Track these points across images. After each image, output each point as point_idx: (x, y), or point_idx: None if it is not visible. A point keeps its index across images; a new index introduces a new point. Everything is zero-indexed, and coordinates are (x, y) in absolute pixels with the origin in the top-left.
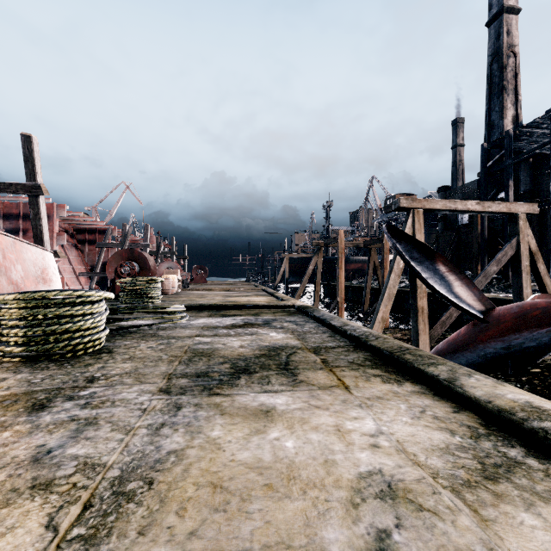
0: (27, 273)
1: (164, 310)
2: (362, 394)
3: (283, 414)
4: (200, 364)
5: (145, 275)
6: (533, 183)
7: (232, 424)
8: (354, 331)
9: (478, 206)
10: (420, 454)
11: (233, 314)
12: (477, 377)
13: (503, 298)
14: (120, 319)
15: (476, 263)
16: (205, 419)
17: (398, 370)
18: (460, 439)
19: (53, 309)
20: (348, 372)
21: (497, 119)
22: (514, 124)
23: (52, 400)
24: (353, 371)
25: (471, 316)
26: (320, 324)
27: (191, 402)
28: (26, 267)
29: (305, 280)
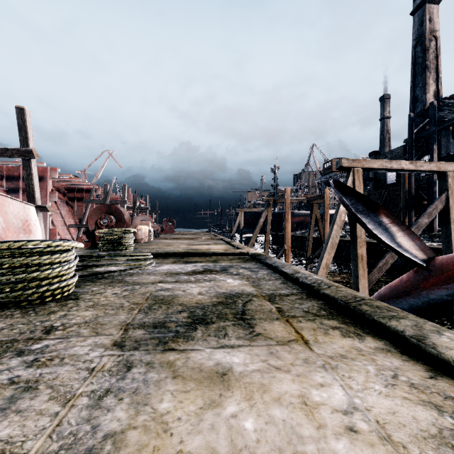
0: (8, 224)
1: (131, 258)
2: (324, 351)
3: (241, 378)
4: (158, 313)
5: (121, 227)
6: (453, 148)
7: (183, 392)
8: (305, 279)
9: (411, 165)
10: (410, 444)
11: (195, 261)
12: (448, 335)
13: (430, 246)
14: (91, 266)
15: (404, 216)
16: (155, 384)
17: (355, 321)
18: (451, 420)
19: (21, 258)
20: (305, 323)
21: (420, 93)
22: (435, 98)
23: (1, 356)
24: (310, 322)
25: (414, 264)
26: (272, 270)
27: (143, 360)
28: (7, 219)
29: (257, 230)
